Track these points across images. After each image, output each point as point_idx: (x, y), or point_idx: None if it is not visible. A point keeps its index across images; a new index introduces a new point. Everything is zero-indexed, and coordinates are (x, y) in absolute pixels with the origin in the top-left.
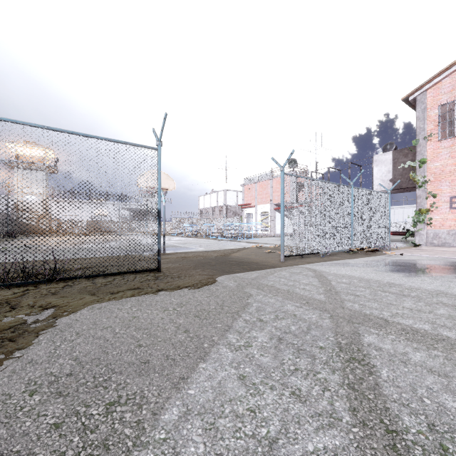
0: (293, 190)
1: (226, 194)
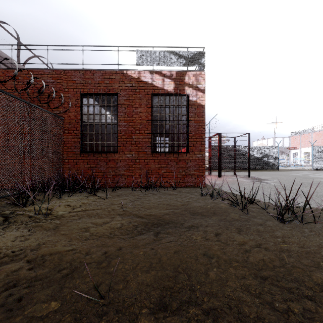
0: None
1: (274, 140)
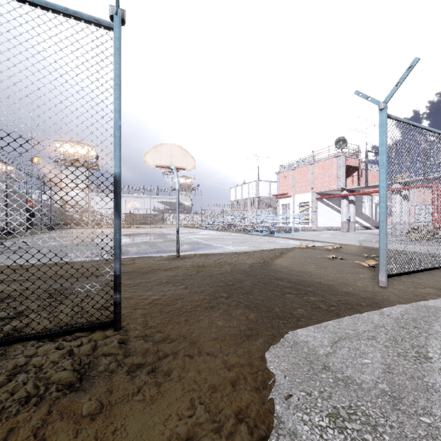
0: (341, 175)
1: (258, 185)
